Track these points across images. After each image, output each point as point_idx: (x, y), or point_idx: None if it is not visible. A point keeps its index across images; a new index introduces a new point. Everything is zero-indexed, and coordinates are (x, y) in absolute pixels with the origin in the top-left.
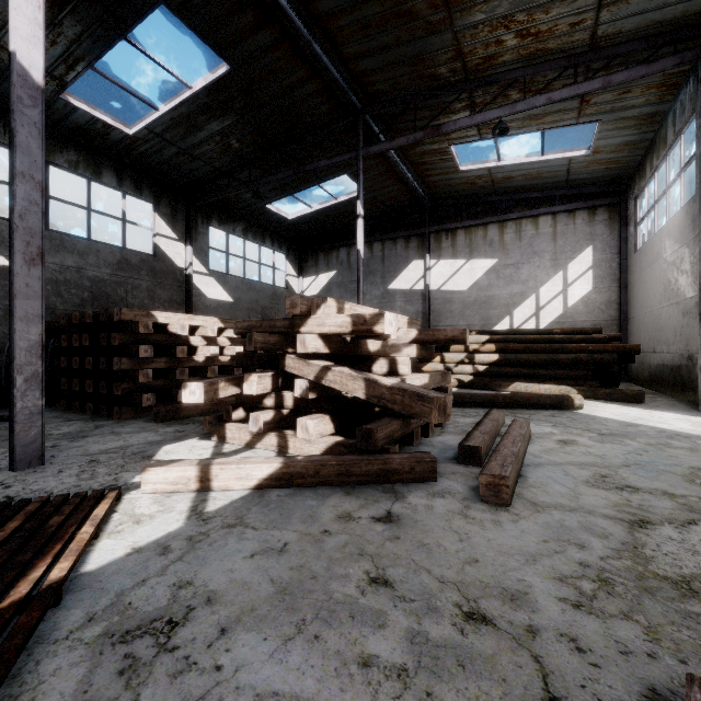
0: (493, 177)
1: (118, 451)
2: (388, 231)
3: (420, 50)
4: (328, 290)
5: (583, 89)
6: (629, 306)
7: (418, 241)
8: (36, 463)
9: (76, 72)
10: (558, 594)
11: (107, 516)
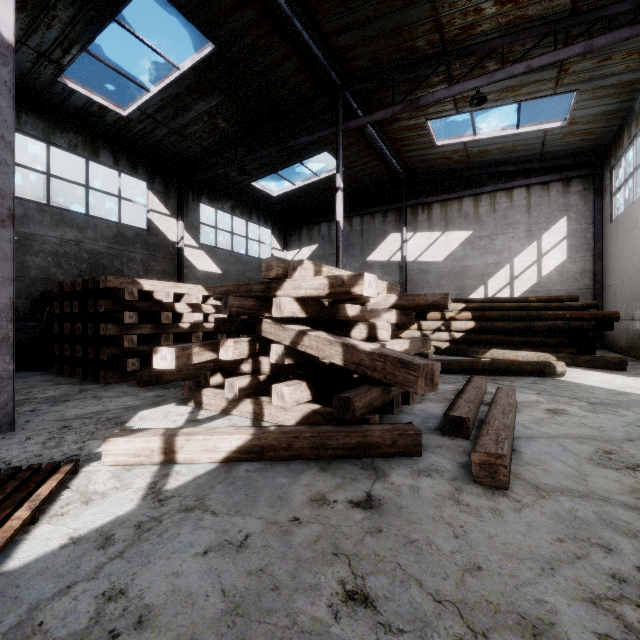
0: (468, 152)
1: (93, 417)
2: (366, 206)
3: (398, 23)
4: None
5: (563, 55)
6: (604, 274)
7: (396, 215)
8: (6, 429)
9: (71, 56)
10: (595, 627)
11: (57, 493)
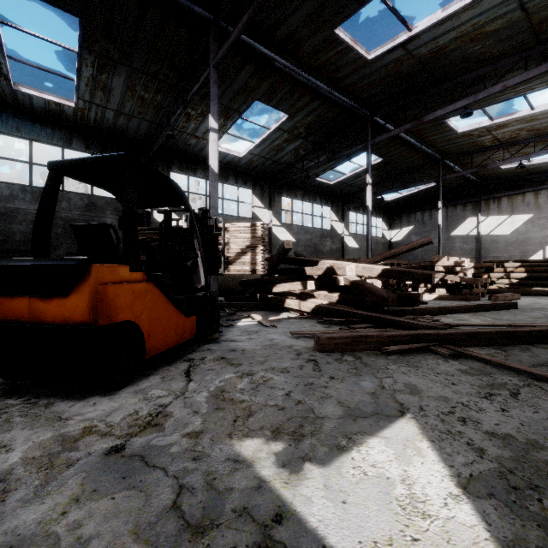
0: (527, 168)
1: None
2: (450, 201)
3: (474, 141)
4: (408, 237)
5: None
6: None
7: (472, 205)
8: None
9: (324, 172)
10: None
11: None
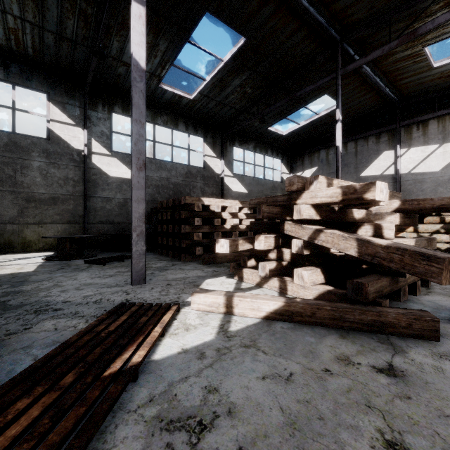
0: None
1: (182, 280)
2: (360, 132)
3: None
4: None
5: None
6: None
7: (389, 135)
8: (142, 282)
9: (165, 70)
10: None
11: (171, 321)
